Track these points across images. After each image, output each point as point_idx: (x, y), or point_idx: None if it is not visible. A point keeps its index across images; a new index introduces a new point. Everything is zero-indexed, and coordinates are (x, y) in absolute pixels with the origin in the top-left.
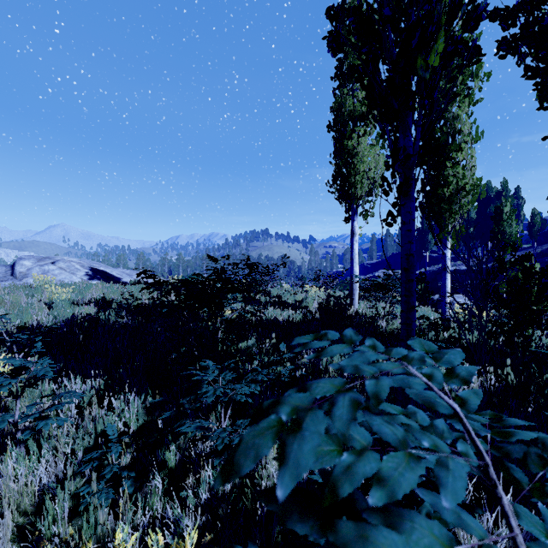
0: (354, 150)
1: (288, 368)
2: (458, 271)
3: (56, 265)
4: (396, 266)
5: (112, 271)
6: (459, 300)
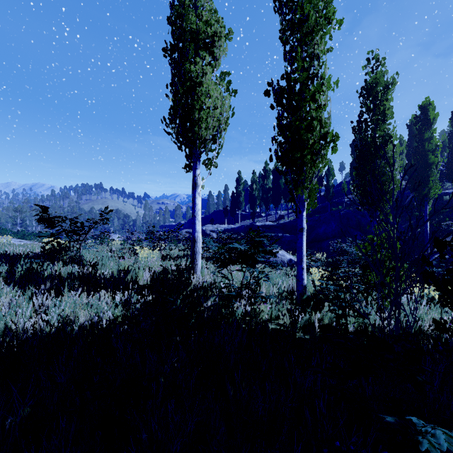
0: (198, 78)
1: None
2: (264, 226)
3: None
4: (217, 221)
5: None
6: (279, 253)
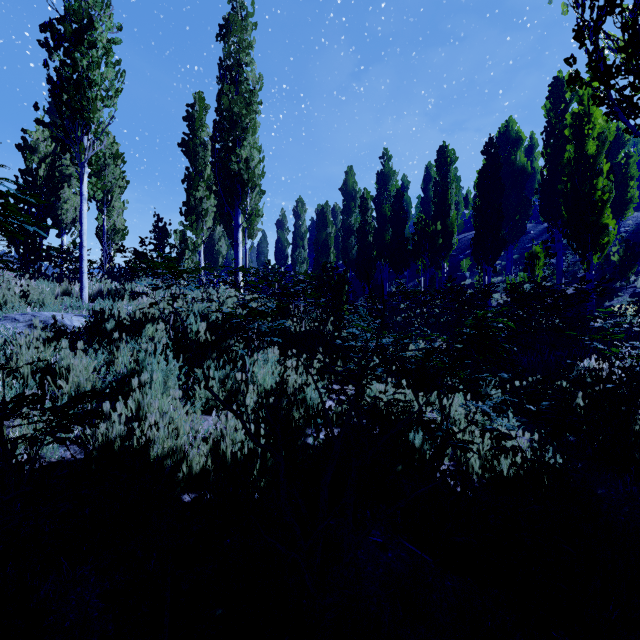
0: (62, 195)
1: None
2: None
3: None
4: None
5: None
6: None
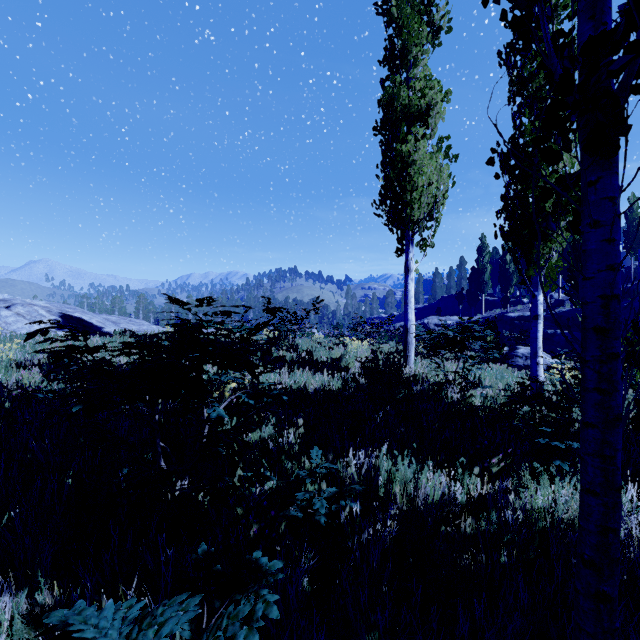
0: (411, 157)
1: (326, 494)
2: (522, 318)
3: (12, 311)
4: (447, 311)
5: (91, 317)
6: None
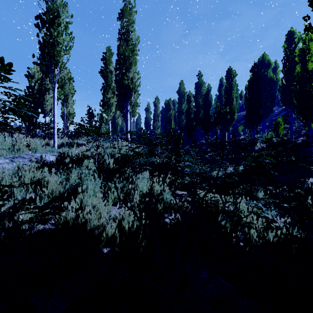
0: (45, 98)
1: None
2: None
3: None
4: None
5: None
6: None
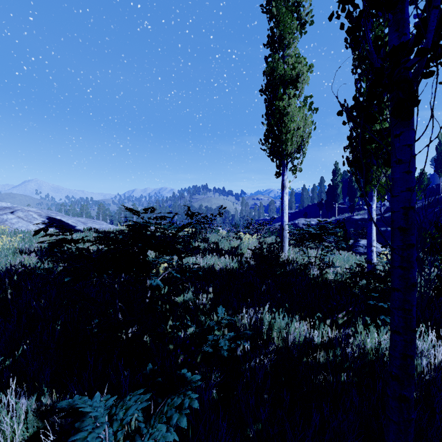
0: (285, 110)
1: (228, 336)
2: (363, 220)
3: (15, 215)
4: (311, 215)
5: (68, 219)
6: None
